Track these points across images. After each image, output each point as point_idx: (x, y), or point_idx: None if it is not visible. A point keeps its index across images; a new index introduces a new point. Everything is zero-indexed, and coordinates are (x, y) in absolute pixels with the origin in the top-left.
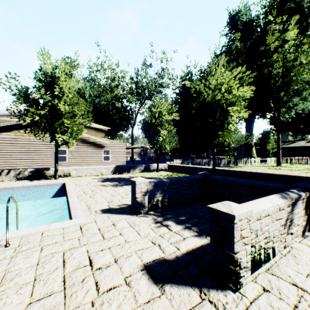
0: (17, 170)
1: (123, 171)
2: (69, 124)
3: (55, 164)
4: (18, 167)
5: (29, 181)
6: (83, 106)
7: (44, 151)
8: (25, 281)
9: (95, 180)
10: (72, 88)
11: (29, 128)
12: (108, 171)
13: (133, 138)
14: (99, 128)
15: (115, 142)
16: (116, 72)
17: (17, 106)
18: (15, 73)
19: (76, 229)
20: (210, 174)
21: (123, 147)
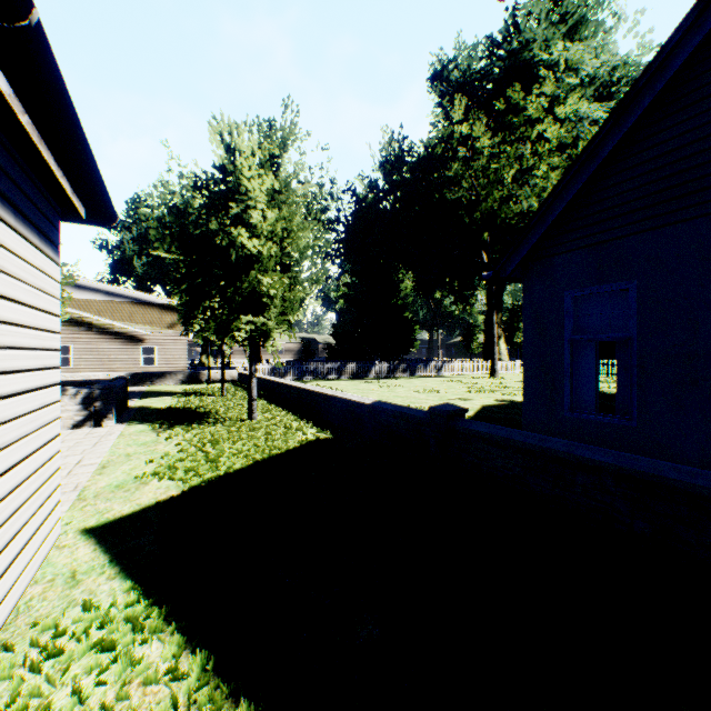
0: None
1: (144, 382)
2: None
3: None
4: None
5: None
6: None
7: None
8: None
9: None
10: None
11: None
12: None
13: None
14: (167, 305)
15: (166, 332)
16: None
17: None
18: None
19: None
20: (121, 378)
21: (183, 342)
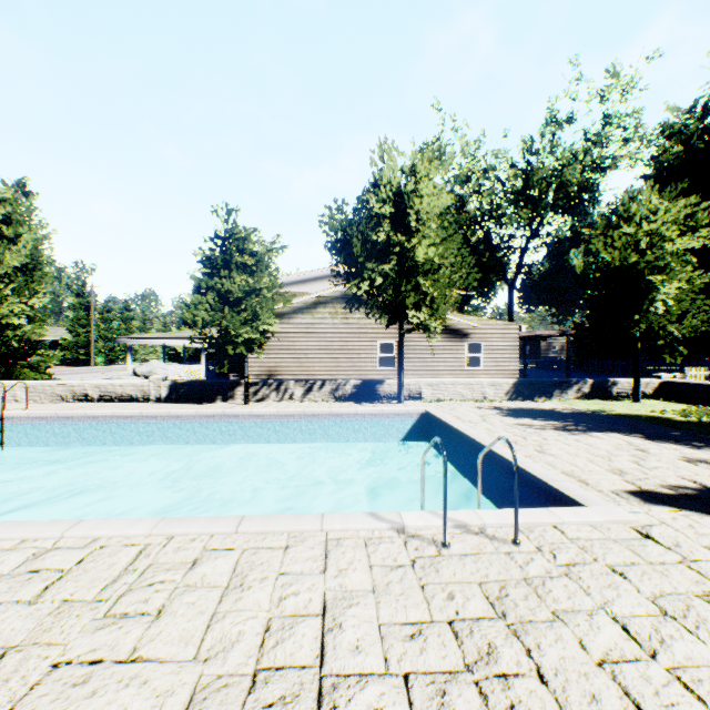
0: (334, 381)
1: (533, 394)
2: (427, 288)
3: (398, 372)
4: (316, 377)
5: (356, 404)
6: (455, 245)
7: (355, 346)
8: (707, 660)
9: (488, 412)
10: (433, 210)
11: (332, 303)
12: (498, 392)
13: (512, 313)
14: None
15: (493, 324)
16: (477, 161)
17: (343, 262)
18: (343, 200)
19: (634, 536)
20: None
21: (511, 336)
